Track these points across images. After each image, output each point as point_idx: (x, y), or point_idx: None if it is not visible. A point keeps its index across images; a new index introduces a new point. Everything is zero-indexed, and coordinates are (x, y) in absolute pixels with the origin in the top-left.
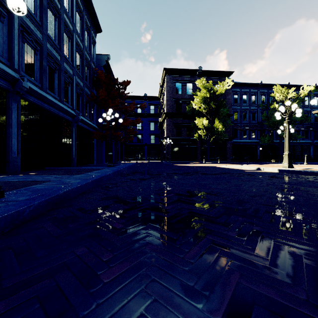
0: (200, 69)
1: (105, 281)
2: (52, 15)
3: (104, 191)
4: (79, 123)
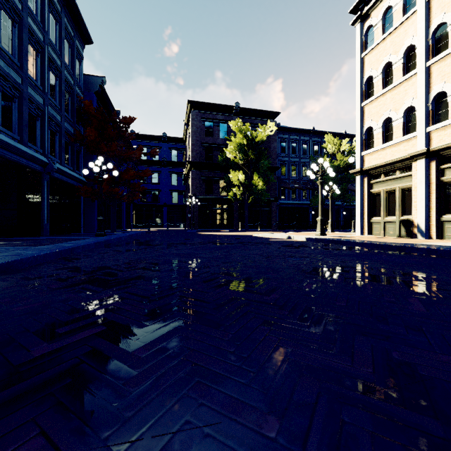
0: (237, 106)
1: (15, 311)
2: (9, 19)
3: (66, 262)
4: (54, 174)
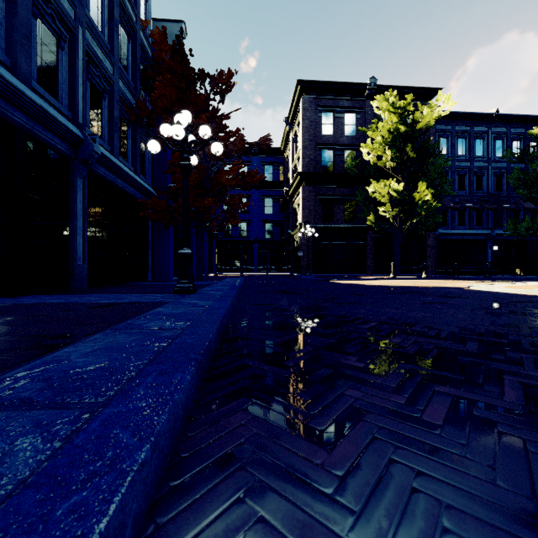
0: (373, 83)
1: None
2: None
3: None
4: (97, 168)
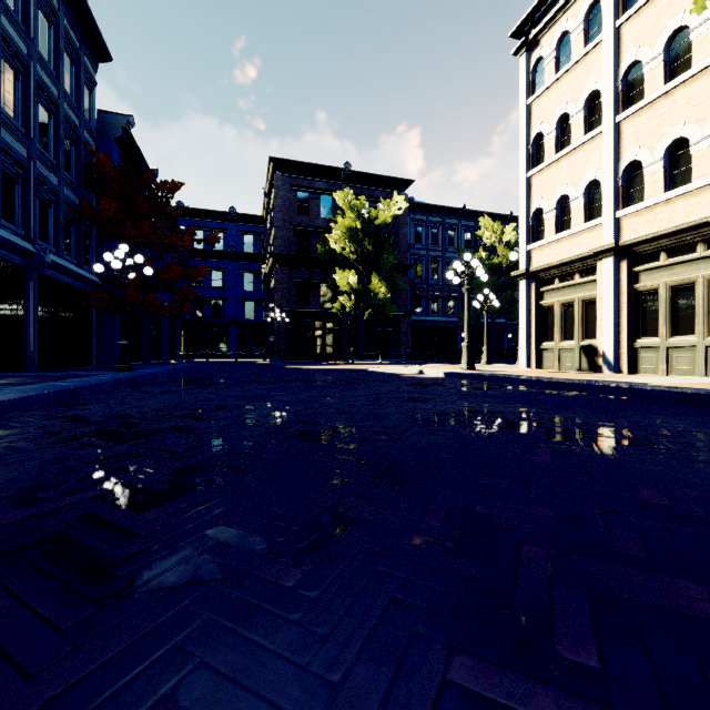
0: (348, 169)
1: None
2: None
3: (63, 409)
4: (46, 271)
